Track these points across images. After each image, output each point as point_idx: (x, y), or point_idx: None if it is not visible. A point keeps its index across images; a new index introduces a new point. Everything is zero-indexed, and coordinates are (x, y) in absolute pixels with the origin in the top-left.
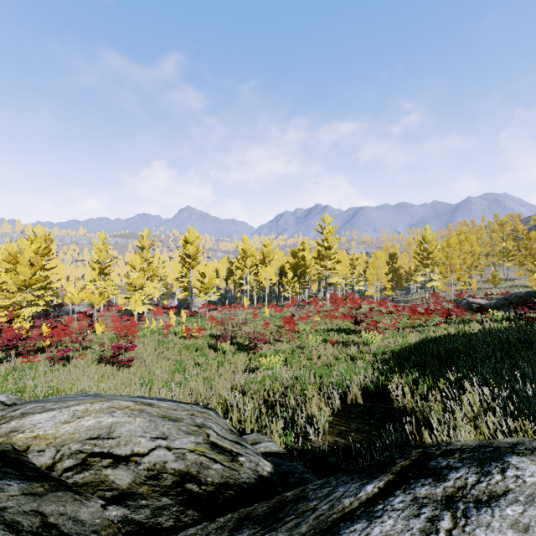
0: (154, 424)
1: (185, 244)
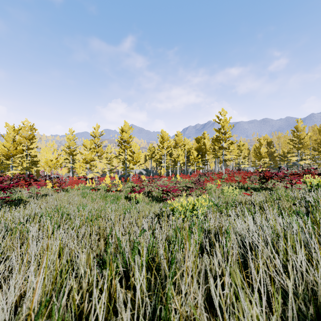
0: None
1: (122, 133)
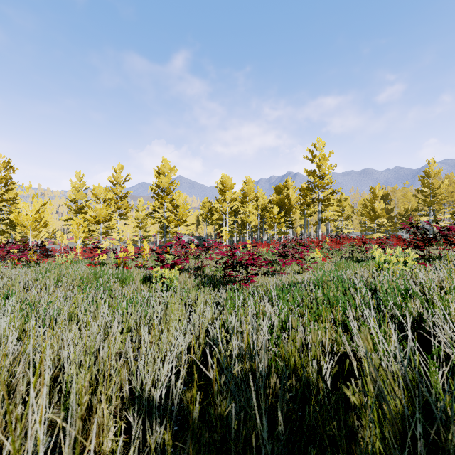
0: None
1: (158, 177)
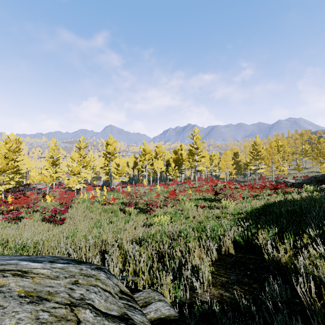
0: (0, 313)
1: (107, 146)
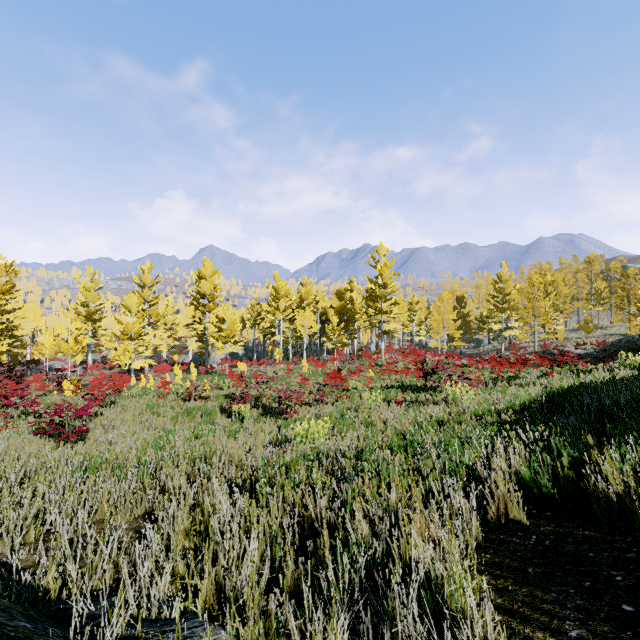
0: None
1: (199, 281)
